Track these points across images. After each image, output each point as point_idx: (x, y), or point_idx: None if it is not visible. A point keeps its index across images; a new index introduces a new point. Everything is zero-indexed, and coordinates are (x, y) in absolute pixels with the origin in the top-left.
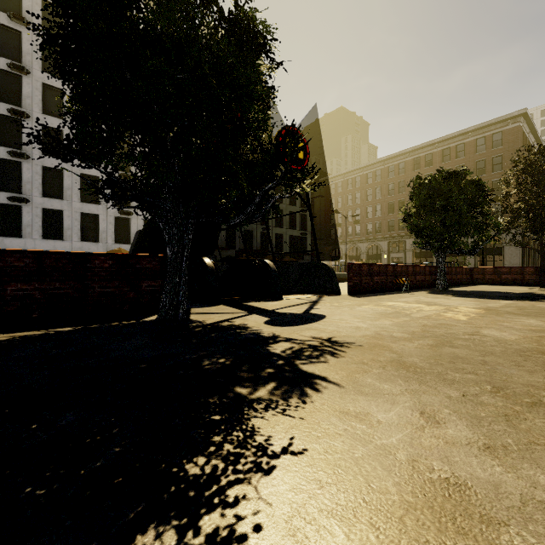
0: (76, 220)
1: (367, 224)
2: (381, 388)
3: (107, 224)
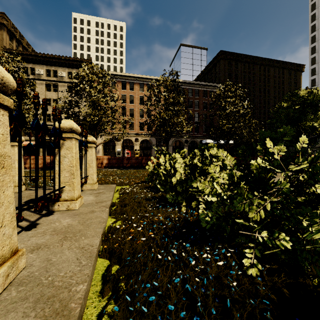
0: None
1: None
2: None
3: None
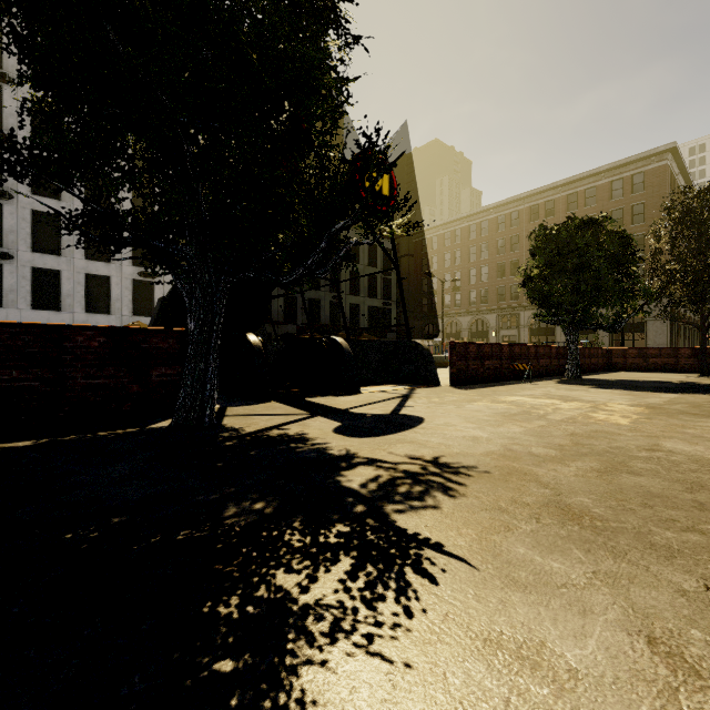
0: (78, 284)
1: (470, 292)
2: (549, 571)
3: (122, 289)
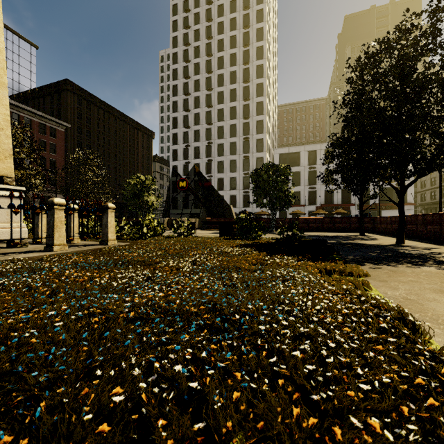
0: (228, 199)
1: None
2: None
3: (240, 199)
